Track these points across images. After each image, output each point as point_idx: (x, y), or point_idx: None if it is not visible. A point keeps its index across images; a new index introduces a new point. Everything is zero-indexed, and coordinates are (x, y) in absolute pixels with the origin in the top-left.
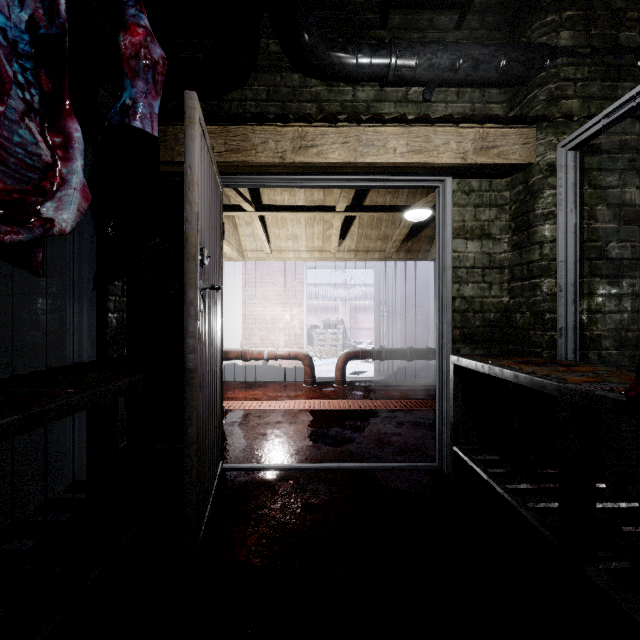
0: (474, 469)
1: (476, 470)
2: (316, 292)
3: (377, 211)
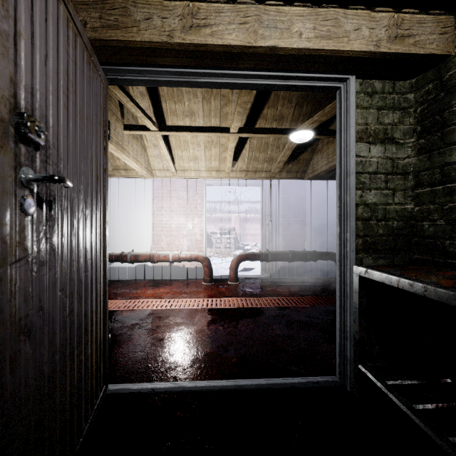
0: (395, 403)
1: (399, 406)
2: (214, 207)
3: (266, 133)
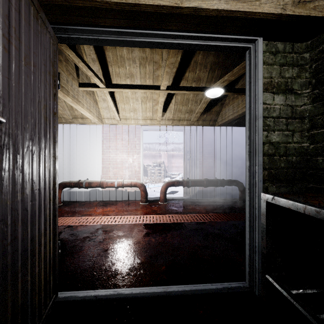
0: (301, 312)
1: (305, 315)
2: (149, 147)
3: (188, 90)
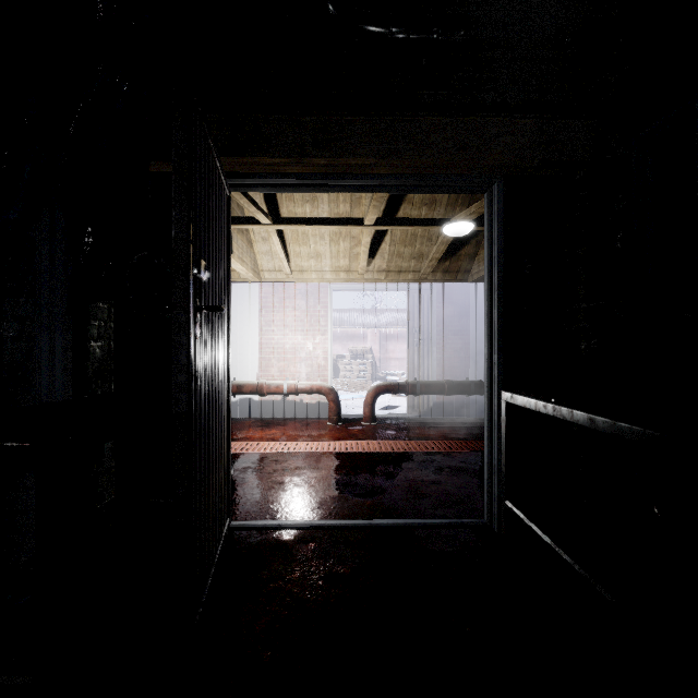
0: (533, 530)
1: (536, 532)
2: (342, 318)
3: (412, 225)
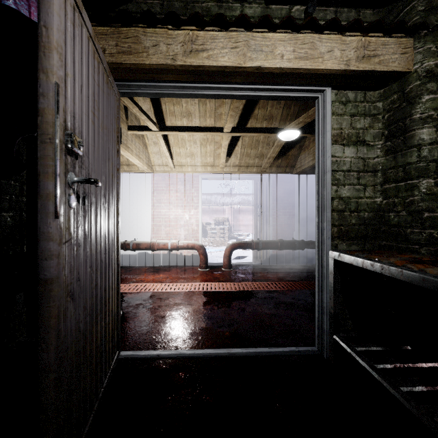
0: (360, 364)
1: (363, 365)
2: (209, 199)
3: (257, 132)
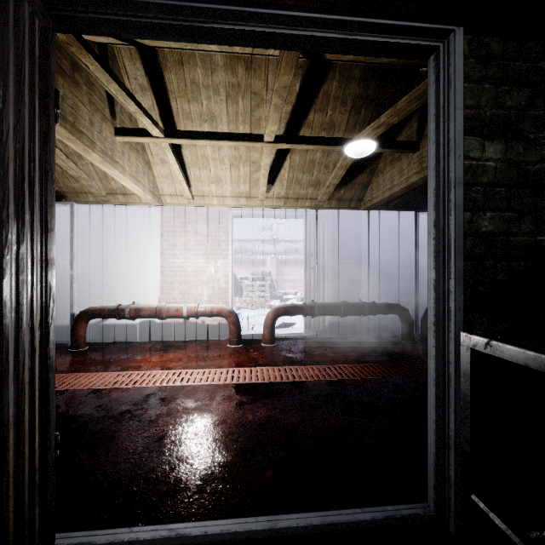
0: None
1: None
2: (246, 247)
3: (313, 143)
